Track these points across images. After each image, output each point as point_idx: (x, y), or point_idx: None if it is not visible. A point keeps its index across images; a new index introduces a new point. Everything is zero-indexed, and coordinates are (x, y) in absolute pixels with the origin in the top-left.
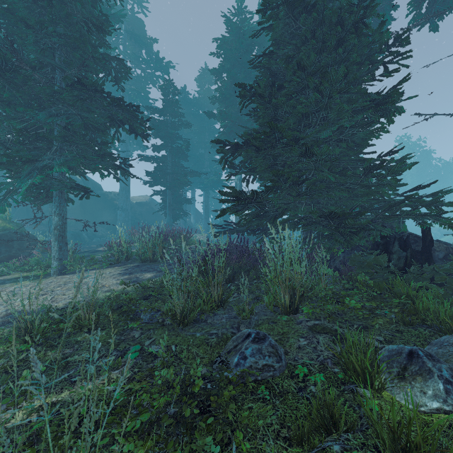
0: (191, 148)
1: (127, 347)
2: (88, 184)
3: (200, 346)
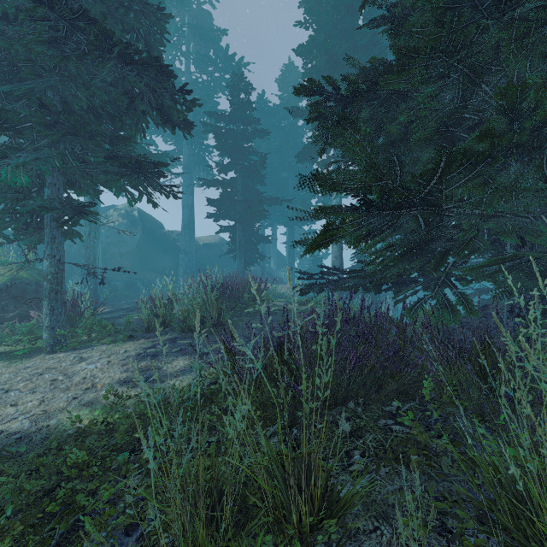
0: (270, 171)
1: None
2: (146, 222)
3: None
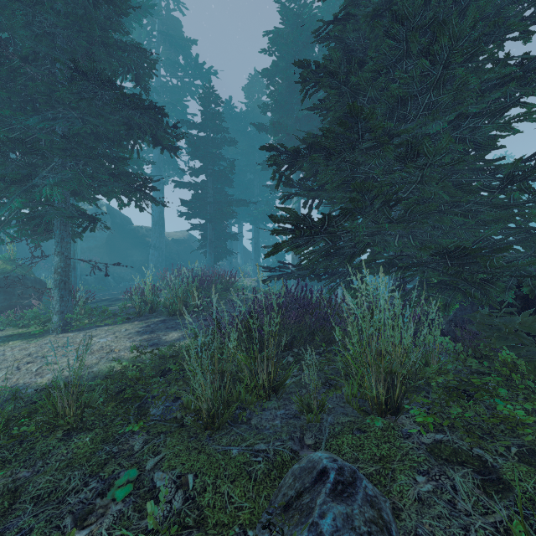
0: (237, 172)
1: (115, 473)
2: (115, 217)
3: (236, 480)
